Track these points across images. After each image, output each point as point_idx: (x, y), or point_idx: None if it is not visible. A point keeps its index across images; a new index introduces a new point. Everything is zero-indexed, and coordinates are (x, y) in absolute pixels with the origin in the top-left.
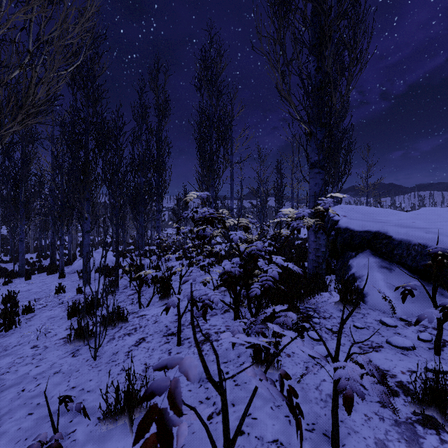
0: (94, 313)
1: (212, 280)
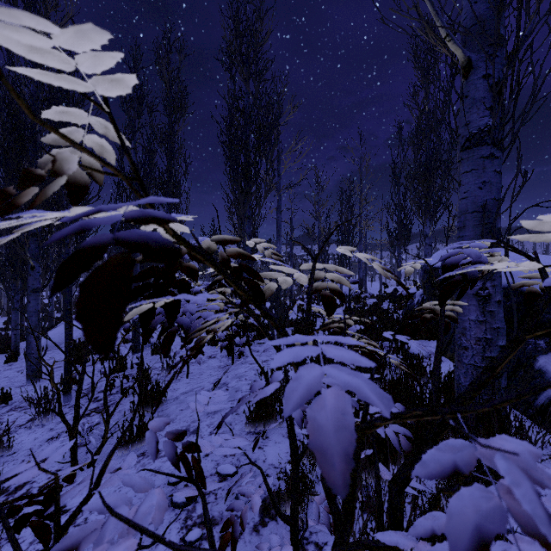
0: None
1: (205, 516)
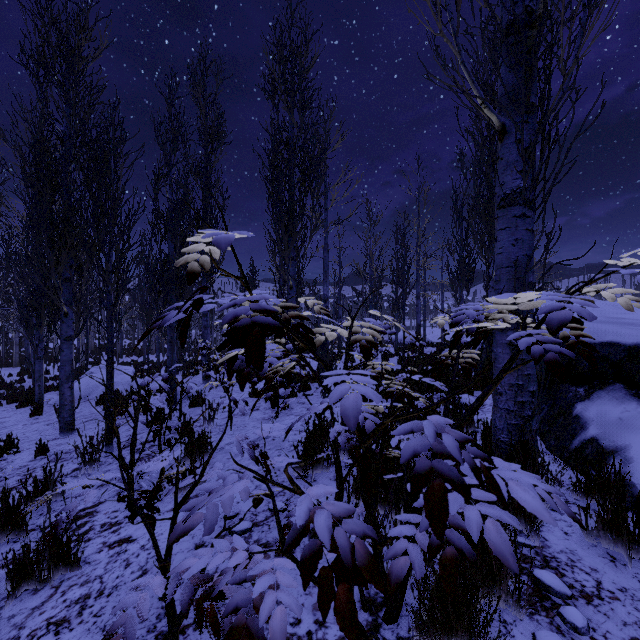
0: (26, 525)
1: (273, 504)
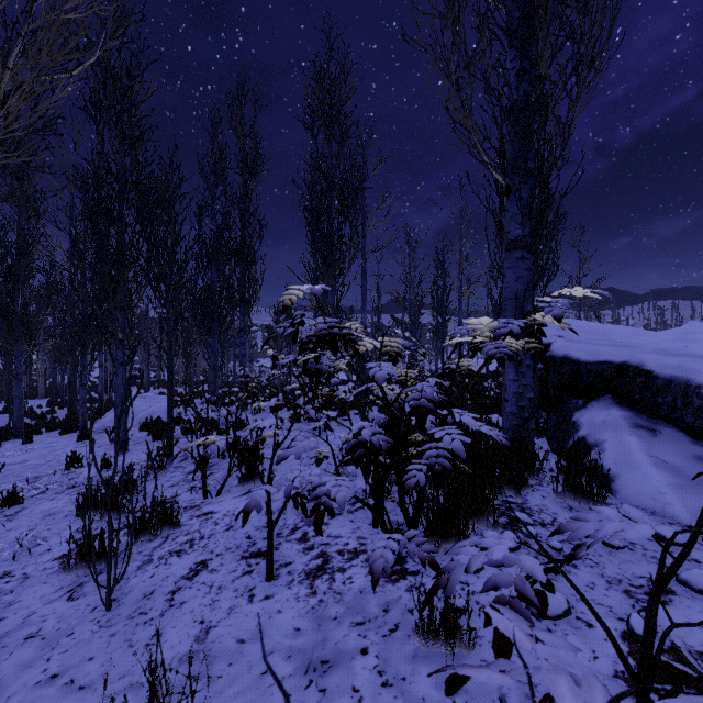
0: (123, 507)
1: (333, 454)
